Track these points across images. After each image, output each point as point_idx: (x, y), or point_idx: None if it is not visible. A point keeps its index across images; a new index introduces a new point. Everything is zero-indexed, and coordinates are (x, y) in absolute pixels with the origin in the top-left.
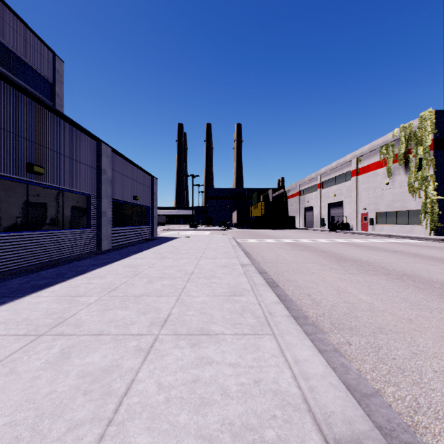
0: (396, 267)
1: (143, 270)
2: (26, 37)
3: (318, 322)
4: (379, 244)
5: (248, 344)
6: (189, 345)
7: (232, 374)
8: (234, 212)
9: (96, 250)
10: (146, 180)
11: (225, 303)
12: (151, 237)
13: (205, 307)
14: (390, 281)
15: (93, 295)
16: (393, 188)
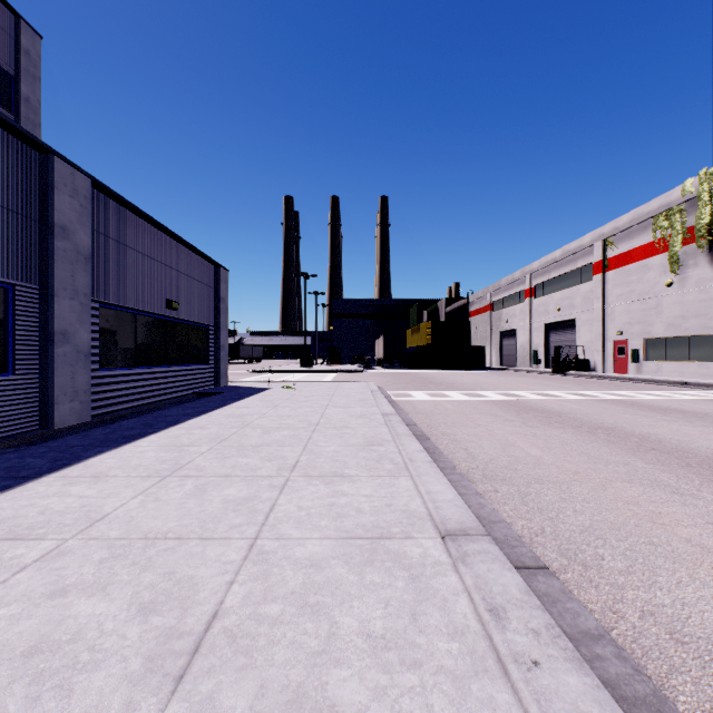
0: None
1: None
2: None
3: None
4: (697, 405)
5: None
6: None
7: None
8: (378, 340)
9: (39, 428)
10: (202, 271)
11: None
12: (213, 388)
13: None
14: None
15: None
16: (683, 292)
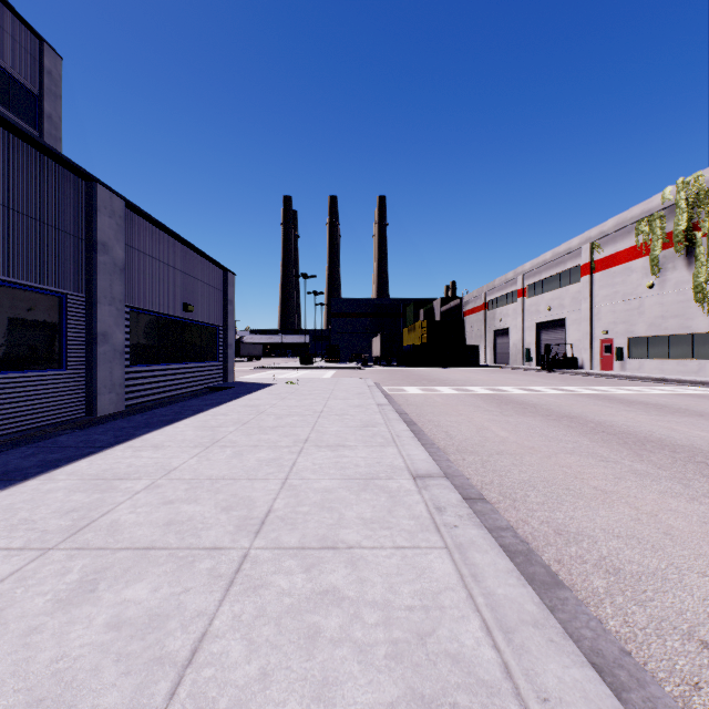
0: None
1: (119, 505)
2: None
3: None
4: (663, 398)
5: None
6: None
7: None
8: (376, 338)
9: (85, 415)
10: (212, 276)
11: None
12: (222, 384)
13: None
14: None
15: None
16: (663, 294)
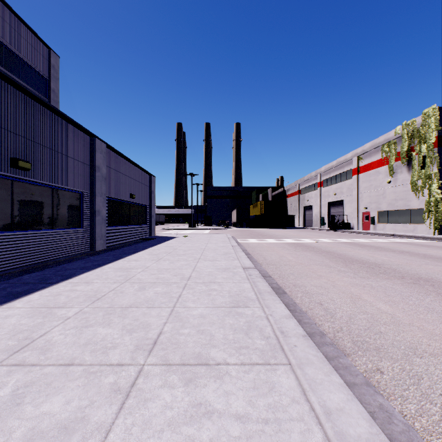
0: (408, 269)
1: (136, 274)
2: (19, 31)
3: (336, 339)
4: (384, 244)
5: (258, 380)
6: (182, 383)
7: (240, 436)
8: (234, 211)
9: (90, 250)
10: (144, 178)
11: (227, 317)
12: (149, 237)
13: (203, 323)
14: (407, 286)
15: (73, 307)
16: (395, 186)
